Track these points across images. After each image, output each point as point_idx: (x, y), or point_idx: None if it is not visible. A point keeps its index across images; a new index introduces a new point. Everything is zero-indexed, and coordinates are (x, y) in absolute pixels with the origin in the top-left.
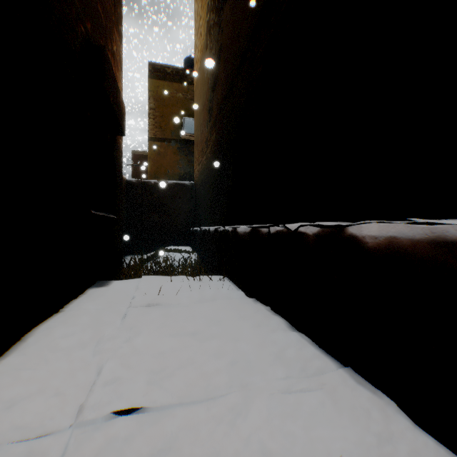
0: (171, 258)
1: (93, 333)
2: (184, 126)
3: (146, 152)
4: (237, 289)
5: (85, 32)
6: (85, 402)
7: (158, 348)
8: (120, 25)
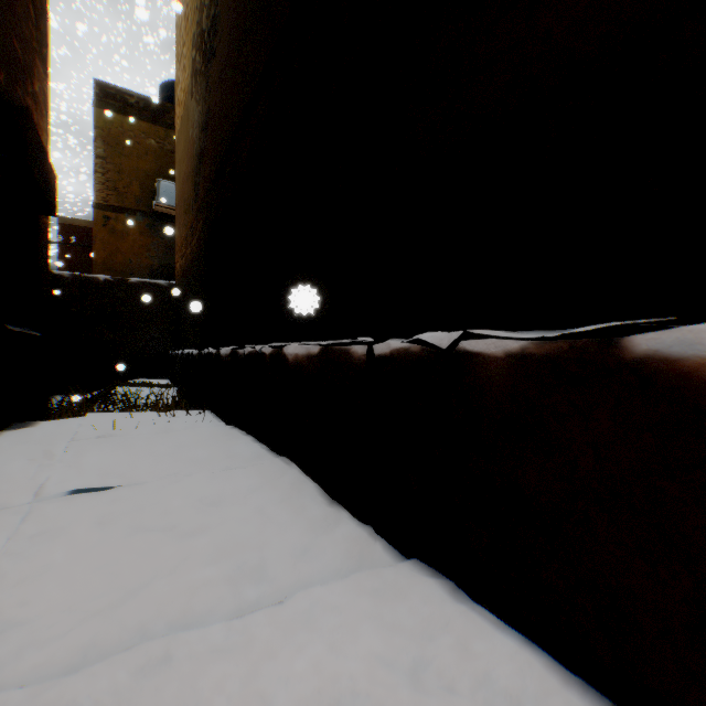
0: (134, 395)
1: (31, 461)
2: (160, 193)
3: (88, 222)
4: (219, 421)
5: None
6: (41, 492)
7: (111, 463)
8: (47, 48)
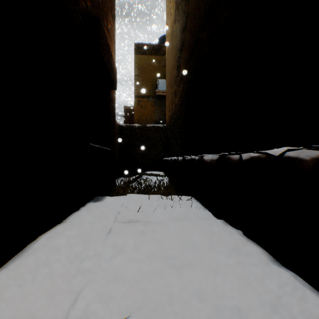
0: (149, 180)
1: (80, 248)
2: (158, 86)
3: (132, 107)
4: (204, 209)
5: (85, 7)
6: None
7: (135, 274)
8: (113, 11)
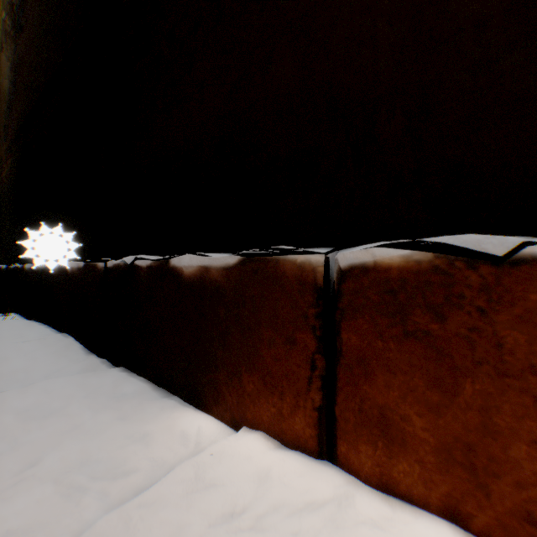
0: None
1: None
2: None
3: None
4: (24, 319)
5: None
6: None
7: None
8: None
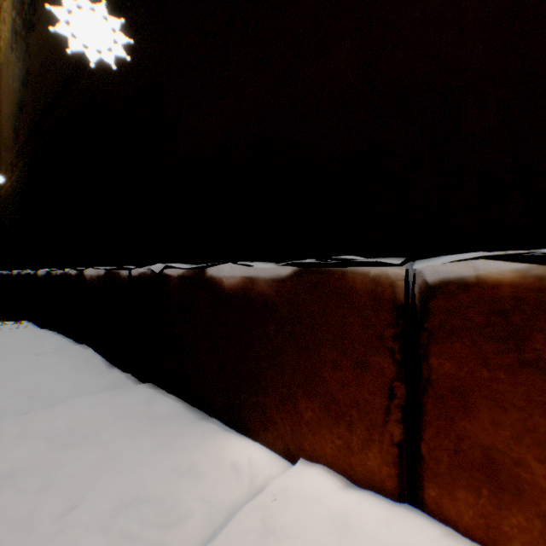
0: None
1: None
2: None
3: None
4: (37, 327)
5: None
6: None
7: None
8: None
